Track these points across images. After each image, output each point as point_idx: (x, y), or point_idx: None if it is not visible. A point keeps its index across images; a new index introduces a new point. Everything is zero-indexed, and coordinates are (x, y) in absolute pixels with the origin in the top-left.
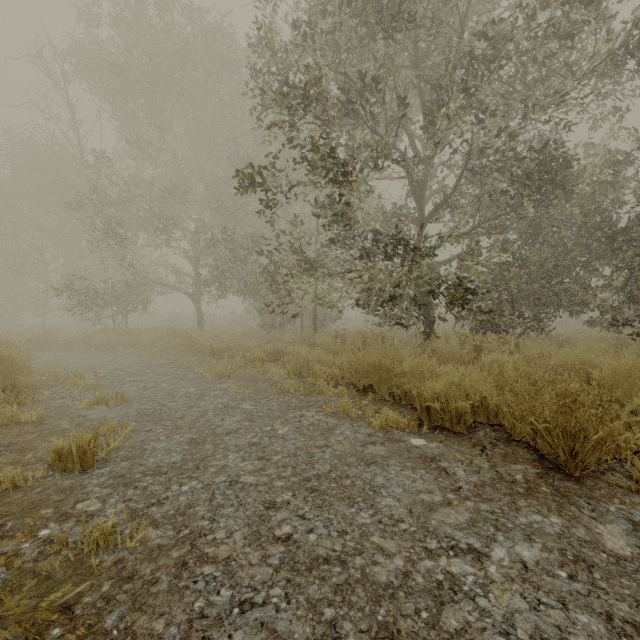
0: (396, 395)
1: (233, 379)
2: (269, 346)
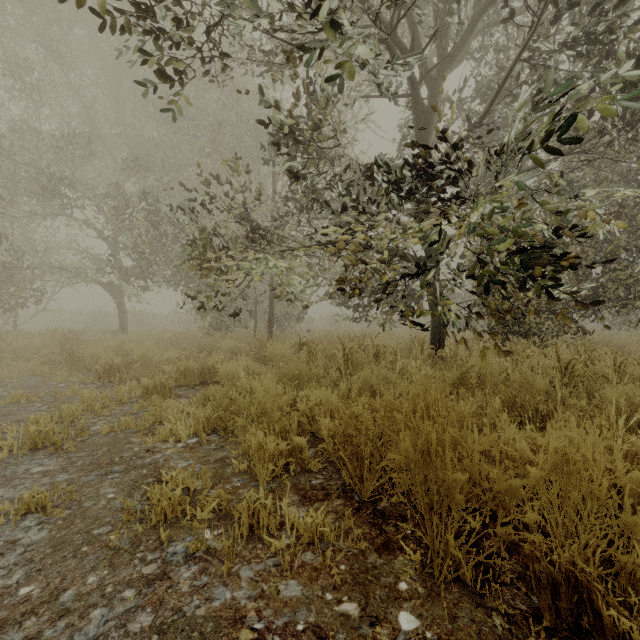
0: (498, 568)
1: (59, 457)
2: (190, 362)
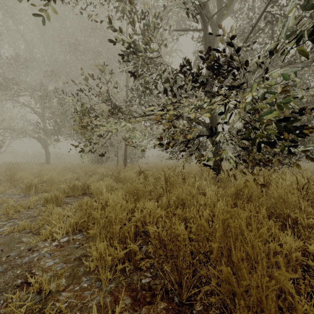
0: None
1: None
2: (76, 182)
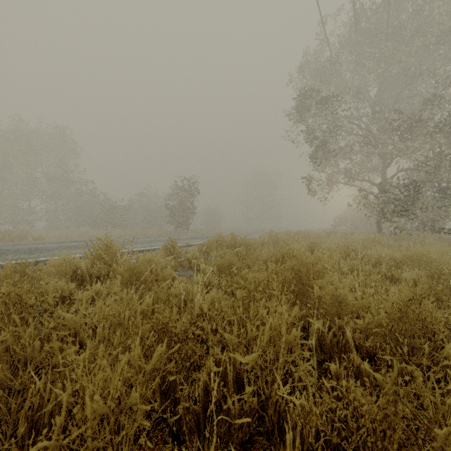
0: None
1: None
2: None
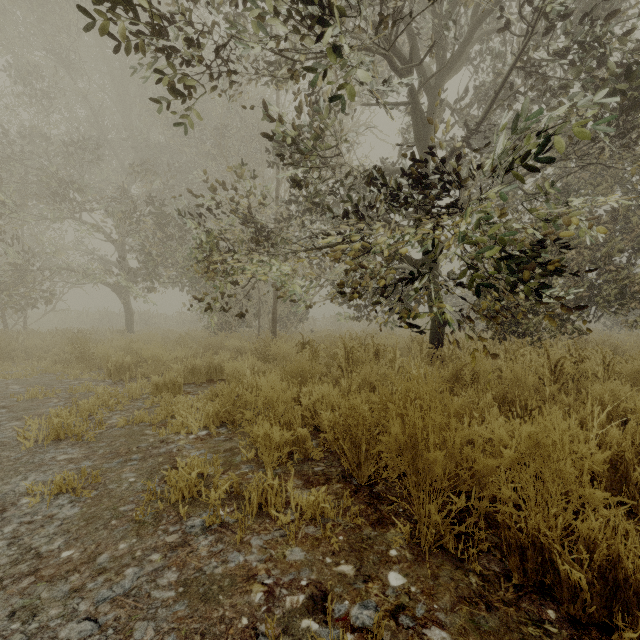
0: (477, 538)
1: (81, 447)
2: (198, 361)
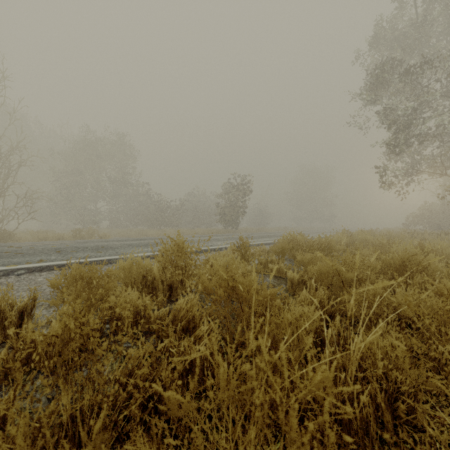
0: None
1: None
2: None
